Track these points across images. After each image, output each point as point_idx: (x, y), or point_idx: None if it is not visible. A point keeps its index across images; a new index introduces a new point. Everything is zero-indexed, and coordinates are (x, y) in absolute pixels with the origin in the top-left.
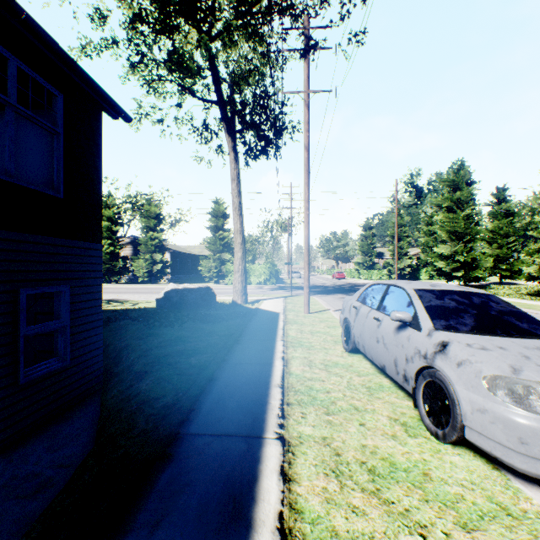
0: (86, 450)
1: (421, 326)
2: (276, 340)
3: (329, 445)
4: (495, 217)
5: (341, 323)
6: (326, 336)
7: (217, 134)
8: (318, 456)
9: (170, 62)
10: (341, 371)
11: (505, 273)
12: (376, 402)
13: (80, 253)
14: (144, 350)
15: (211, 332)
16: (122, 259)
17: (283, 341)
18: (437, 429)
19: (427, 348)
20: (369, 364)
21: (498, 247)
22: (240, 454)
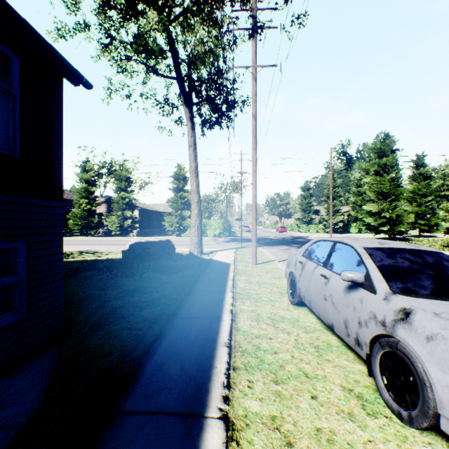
0: (32, 409)
1: (375, 288)
2: (226, 291)
3: (279, 428)
4: (415, 179)
5: (286, 276)
6: (273, 287)
7: (177, 107)
8: (266, 446)
9: (136, 44)
10: (288, 327)
11: (424, 228)
12: (326, 365)
13: (39, 210)
14: (103, 301)
15: (167, 283)
16: (98, 215)
17: (233, 292)
18: (400, 409)
19: (385, 314)
20: (314, 318)
21: (417, 205)
22: (175, 443)
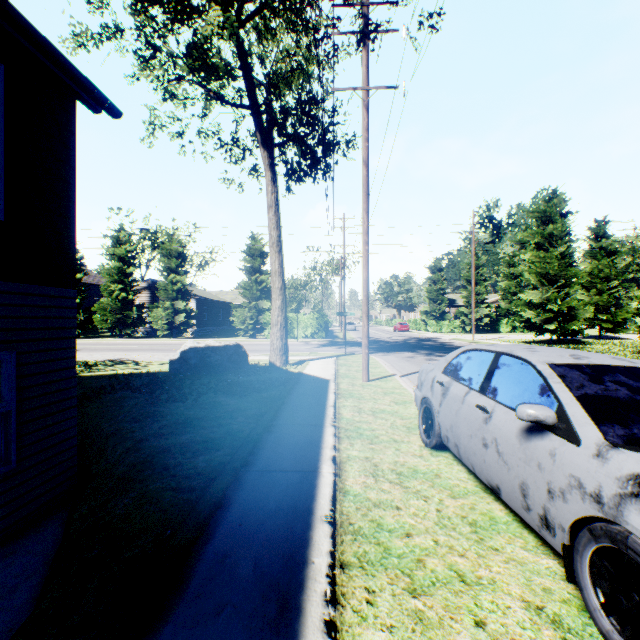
0: (17, 622)
1: (578, 434)
2: (324, 425)
3: None
4: (594, 256)
5: (417, 403)
6: (395, 418)
7: (251, 151)
8: None
9: (190, 57)
10: (424, 487)
11: (606, 325)
12: (493, 559)
13: (36, 303)
14: (137, 440)
15: (235, 411)
16: (137, 308)
17: (335, 427)
18: None
19: (601, 483)
20: (464, 471)
21: (597, 293)
22: None
